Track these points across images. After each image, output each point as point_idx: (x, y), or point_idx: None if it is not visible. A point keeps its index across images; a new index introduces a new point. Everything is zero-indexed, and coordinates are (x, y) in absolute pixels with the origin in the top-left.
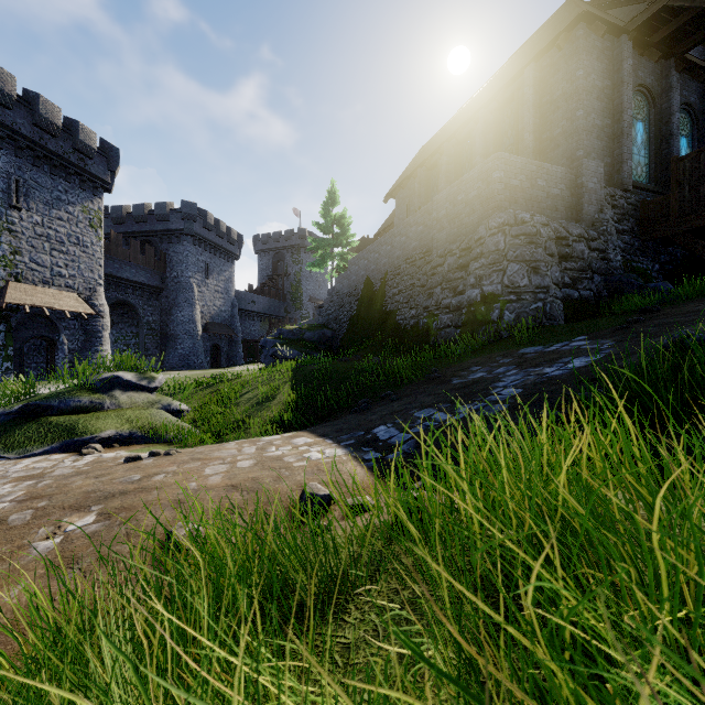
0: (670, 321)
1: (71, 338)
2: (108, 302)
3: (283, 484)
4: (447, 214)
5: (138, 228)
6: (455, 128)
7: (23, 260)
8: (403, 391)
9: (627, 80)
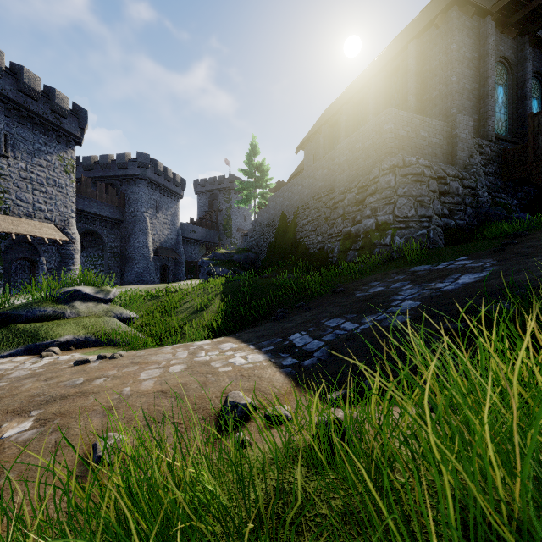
0: (541, 243)
1: (49, 259)
2: (79, 231)
3: (208, 390)
4: (347, 159)
5: (103, 174)
6: (352, 93)
7: (11, 198)
8: (314, 302)
9: (491, 53)
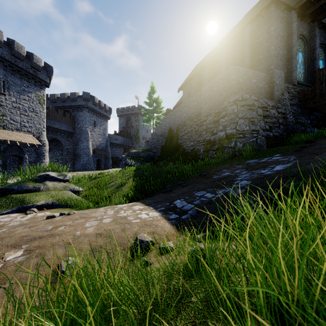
0: (323, 146)
1: (30, 156)
2: (48, 139)
3: (126, 233)
4: (208, 96)
5: (62, 104)
6: (211, 56)
7: (7, 119)
8: (188, 182)
9: (294, 32)
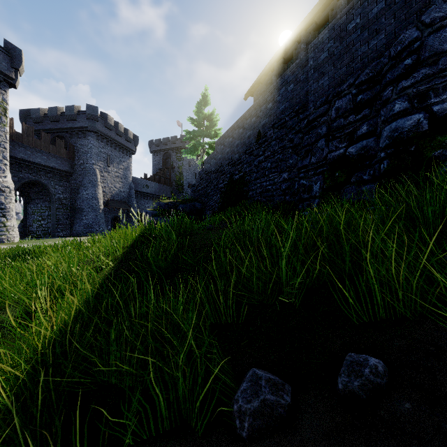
0: None
1: None
2: (20, 181)
3: None
4: (331, 54)
5: (52, 126)
6: (312, 15)
7: None
8: None
9: None
